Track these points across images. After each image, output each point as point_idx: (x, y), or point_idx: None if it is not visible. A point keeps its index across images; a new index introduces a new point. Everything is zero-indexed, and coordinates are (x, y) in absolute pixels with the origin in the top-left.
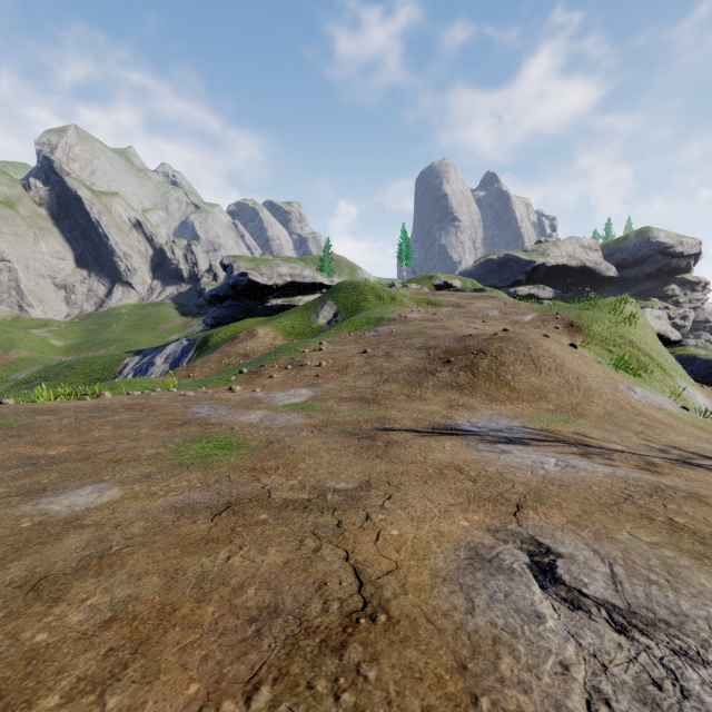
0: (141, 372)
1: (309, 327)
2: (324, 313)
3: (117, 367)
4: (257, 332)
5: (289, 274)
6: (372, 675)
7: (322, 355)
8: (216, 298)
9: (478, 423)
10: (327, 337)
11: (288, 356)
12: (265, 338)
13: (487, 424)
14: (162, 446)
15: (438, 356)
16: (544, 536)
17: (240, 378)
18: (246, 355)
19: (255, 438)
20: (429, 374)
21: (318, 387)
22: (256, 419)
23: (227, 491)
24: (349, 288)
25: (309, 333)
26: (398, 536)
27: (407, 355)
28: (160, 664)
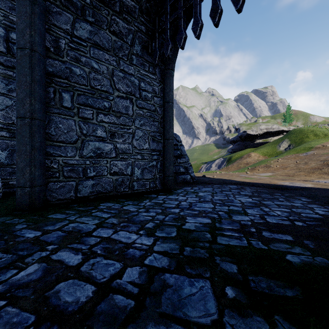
0: (208, 169)
1: (275, 152)
2: (283, 145)
3: (199, 168)
4: (251, 154)
5: (265, 128)
6: (269, 182)
7: (277, 163)
8: (232, 142)
9: (321, 181)
10: (282, 156)
11: (264, 164)
12: (254, 157)
13: (324, 181)
14: (240, 178)
15: (327, 163)
16: (295, 182)
17: (248, 170)
18: (247, 163)
19: (256, 178)
20: (319, 169)
21: (274, 173)
22: (256, 177)
23: (254, 180)
24: (298, 132)
25: (275, 154)
26: (276, 181)
27: (314, 163)
28: (254, 181)
